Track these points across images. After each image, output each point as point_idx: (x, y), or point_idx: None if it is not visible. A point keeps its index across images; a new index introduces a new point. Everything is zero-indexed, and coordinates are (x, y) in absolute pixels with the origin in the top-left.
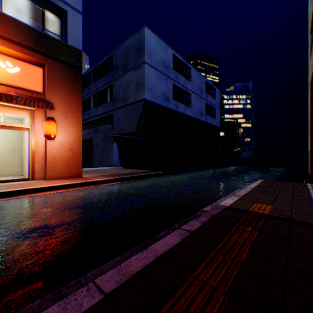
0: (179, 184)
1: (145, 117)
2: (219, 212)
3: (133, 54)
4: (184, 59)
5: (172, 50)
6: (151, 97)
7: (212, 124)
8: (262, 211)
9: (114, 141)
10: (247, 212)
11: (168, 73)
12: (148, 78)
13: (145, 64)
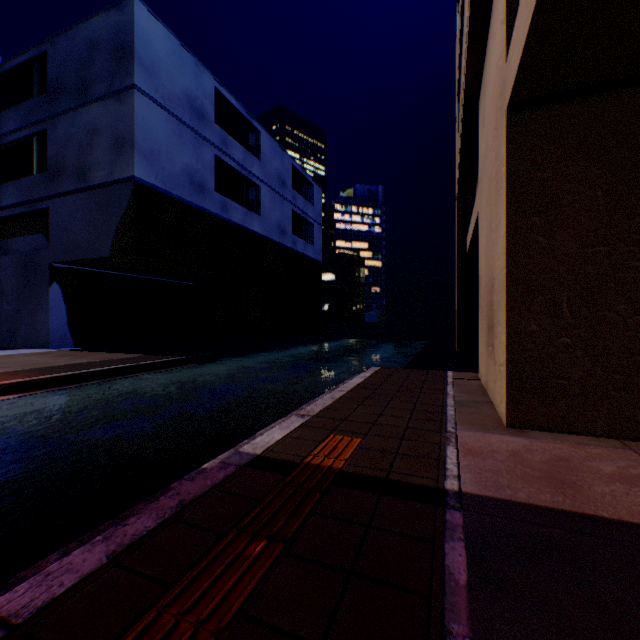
0: (199, 389)
1: (138, 223)
2: (214, 486)
3: (104, 59)
4: (243, 108)
5: (214, 79)
6: (156, 175)
7: (306, 255)
8: (333, 461)
9: (52, 279)
10: (292, 474)
11: (203, 128)
12: (146, 128)
13: (135, 92)
